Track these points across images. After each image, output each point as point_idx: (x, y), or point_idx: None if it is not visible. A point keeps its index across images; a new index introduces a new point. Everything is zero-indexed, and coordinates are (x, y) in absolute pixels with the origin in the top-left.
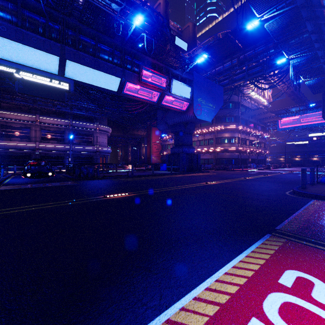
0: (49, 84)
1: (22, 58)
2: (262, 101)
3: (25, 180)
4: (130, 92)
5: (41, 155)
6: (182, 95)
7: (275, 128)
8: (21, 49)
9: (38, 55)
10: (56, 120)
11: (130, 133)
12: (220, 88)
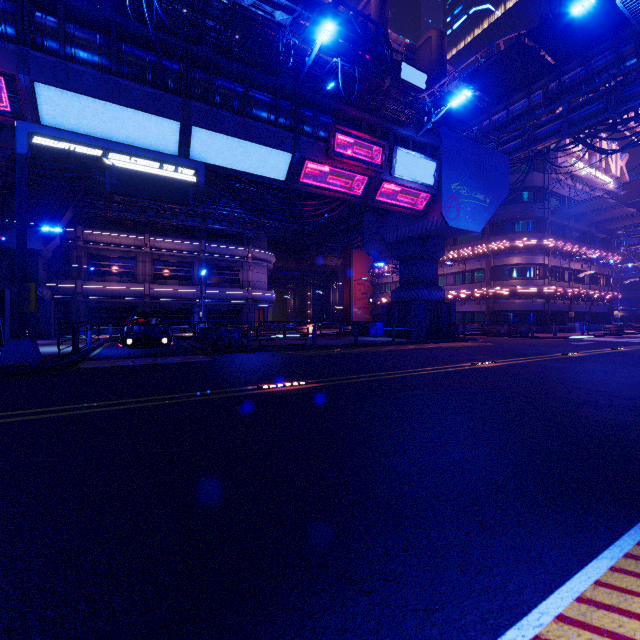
0: (162, 173)
1: (118, 131)
2: (602, 181)
3: (124, 351)
4: (311, 180)
5: (153, 307)
6: (416, 180)
7: (636, 241)
8: (117, 114)
9: (145, 122)
10: (178, 242)
11: (310, 262)
12: (501, 158)
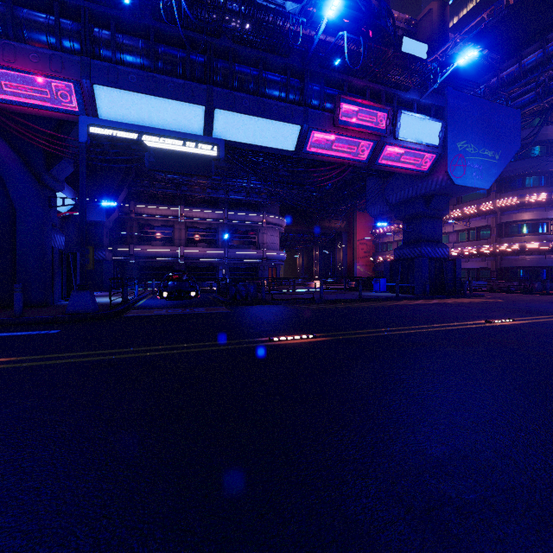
0: (189, 150)
1: (156, 119)
2: None
3: (162, 302)
4: (318, 149)
5: (186, 266)
6: (420, 141)
7: None
8: (155, 104)
9: (177, 109)
10: (206, 211)
11: (317, 225)
12: (511, 113)
